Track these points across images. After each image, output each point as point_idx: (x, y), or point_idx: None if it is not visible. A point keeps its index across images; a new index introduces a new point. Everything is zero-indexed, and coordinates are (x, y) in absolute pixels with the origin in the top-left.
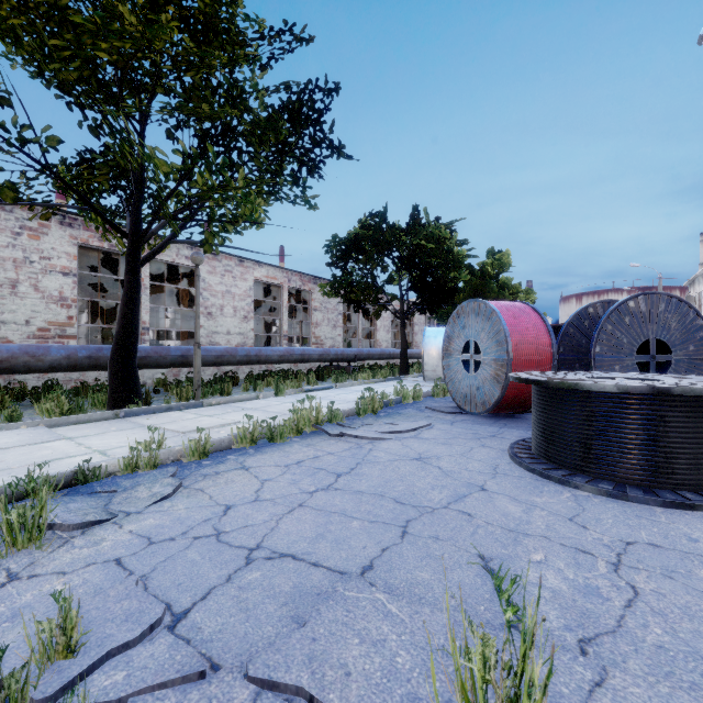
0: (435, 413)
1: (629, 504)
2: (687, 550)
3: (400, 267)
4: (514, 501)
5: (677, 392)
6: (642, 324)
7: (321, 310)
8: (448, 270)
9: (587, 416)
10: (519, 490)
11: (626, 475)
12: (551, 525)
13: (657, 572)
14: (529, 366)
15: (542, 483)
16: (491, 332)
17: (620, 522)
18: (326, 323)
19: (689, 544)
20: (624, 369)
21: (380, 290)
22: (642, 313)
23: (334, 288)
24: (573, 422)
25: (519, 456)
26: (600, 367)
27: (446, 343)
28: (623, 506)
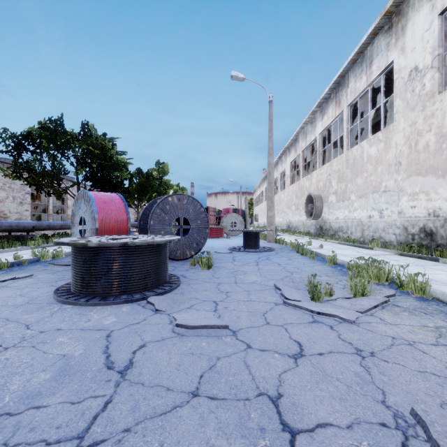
0: (55, 266)
1: (87, 308)
2: (73, 328)
3: (77, 163)
4: (3, 321)
5: (110, 245)
6: (176, 210)
7: (4, 189)
8: (112, 170)
9: (83, 261)
10: (22, 313)
11: (98, 291)
12: (4, 332)
13: (29, 346)
14: (112, 232)
15: (49, 305)
16: (90, 211)
17: (60, 320)
18: (11, 200)
19: (82, 324)
20: (166, 233)
21: (55, 178)
22: (175, 204)
23: (15, 172)
24: (78, 265)
25: (59, 289)
26: (153, 232)
27: (73, 218)
28: (80, 310)
